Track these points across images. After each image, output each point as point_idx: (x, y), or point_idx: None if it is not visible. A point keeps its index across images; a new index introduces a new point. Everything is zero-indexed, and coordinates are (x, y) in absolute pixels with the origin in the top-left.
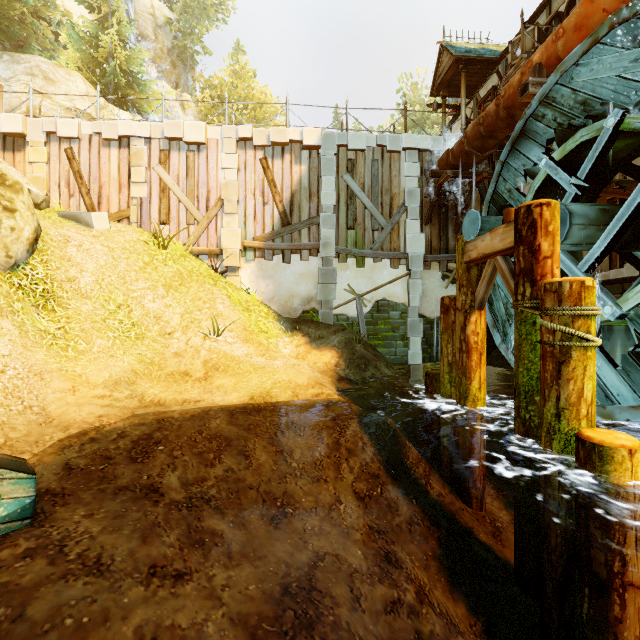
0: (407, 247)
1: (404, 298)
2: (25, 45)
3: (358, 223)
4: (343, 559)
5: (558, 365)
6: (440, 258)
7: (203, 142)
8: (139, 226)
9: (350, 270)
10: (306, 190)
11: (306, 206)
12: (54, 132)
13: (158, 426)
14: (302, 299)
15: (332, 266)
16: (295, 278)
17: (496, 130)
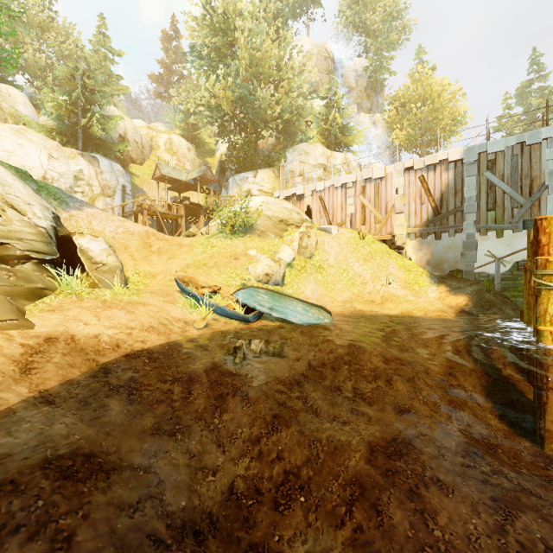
0: None
1: None
2: (295, 136)
3: (497, 205)
4: (427, 365)
5: (536, 297)
6: None
7: (383, 176)
8: (350, 228)
9: (490, 240)
10: (452, 190)
11: (452, 200)
12: (314, 189)
13: (361, 317)
14: (449, 263)
15: (473, 239)
16: (444, 249)
17: None
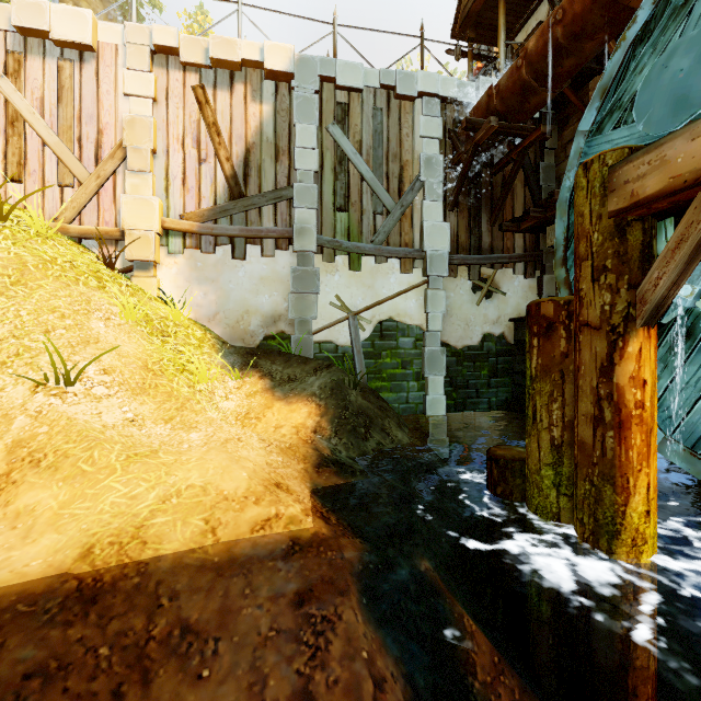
0: (425, 241)
1: (420, 318)
2: None
3: (352, 202)
4: None
5: None
6: (471, 260)
7: (88, 44)
8: None
9: (340, 274)
10: (270, 144)
11: (270, 170)
12: None
13: None
14: (264, 317)
15: (312, 266)
16: (252, 283)
17: (585, 30)
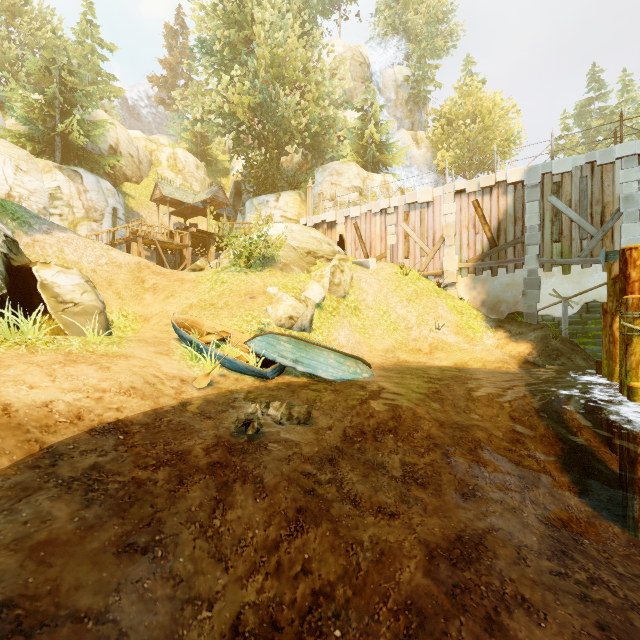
0: None
1: None
2: (325, 153)
3: (564, 236)
4: (489, 430)
5: (625, 346)
6: None
7: (430, 201)
8: (391, 262)
9: (555, 277)
10: (511, 217)
11: (511, 230)
12: (349, 216)
13: (407, 369)
14: (508, 303)
15: (536, 275)
16: (501, 287)
17: None
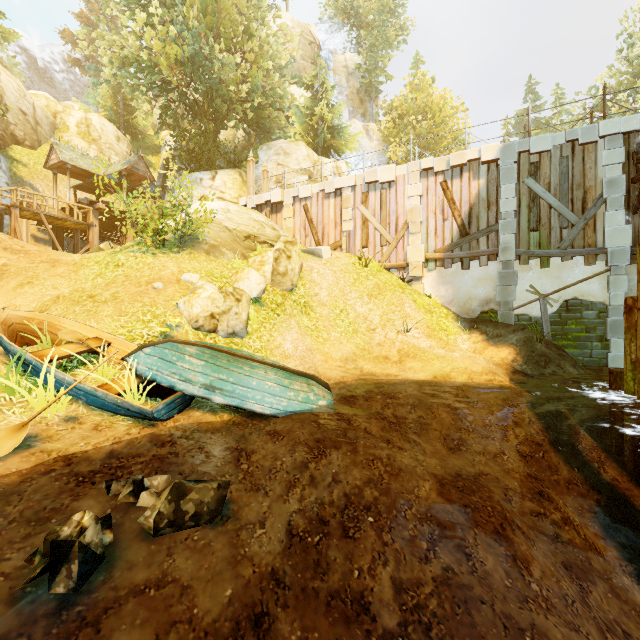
0: (606, 242)
1: (602, 296)
2: (271, 132)
3: (542, 224)
4: (501, 481)
5: None
6: None
7: (393, 180)
8: (347, 251)
9: (532, 271)
10: (484, 201)
11: (484, 216)
12: (297, 196)
13: (375, 386)
14: (480, 301)
15: (512, 269)
16: (473, 282)
17: None
